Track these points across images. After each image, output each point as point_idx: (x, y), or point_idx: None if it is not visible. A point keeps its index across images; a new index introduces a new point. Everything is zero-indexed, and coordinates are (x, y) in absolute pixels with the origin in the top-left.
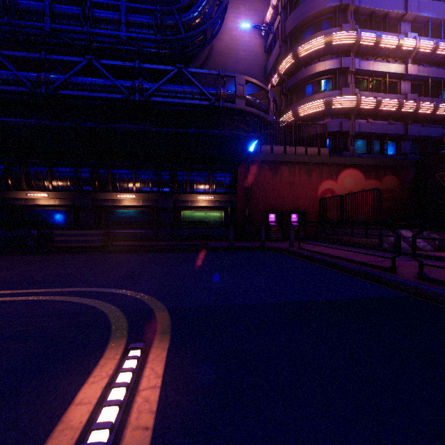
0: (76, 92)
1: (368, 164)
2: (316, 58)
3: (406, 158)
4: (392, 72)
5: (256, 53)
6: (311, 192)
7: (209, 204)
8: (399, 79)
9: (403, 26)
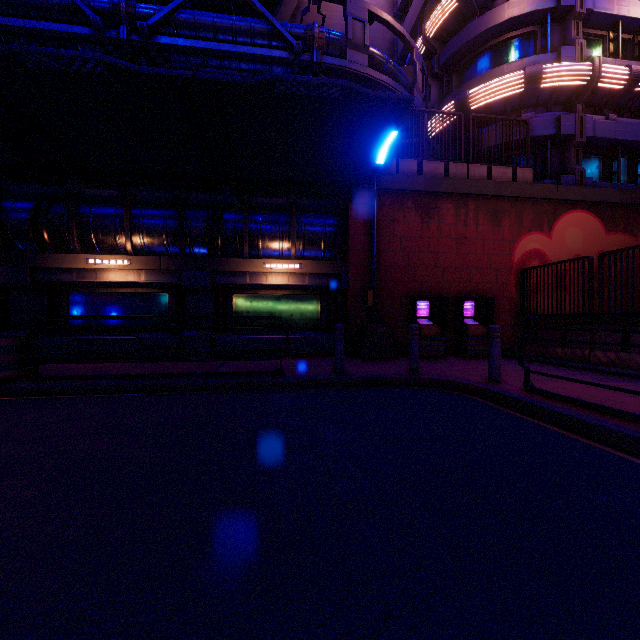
0: None
1: (613, 201)
2: None
3: None
4: None
5: None
6: (499, 258)
7: (290, 281)
8: None
9: None
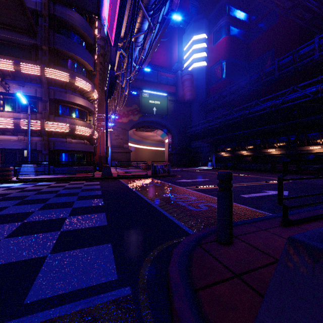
0: (286, 104)
1: None
2: None
3: None
4: None
5: None
6: None
7: None
8: None
9: None
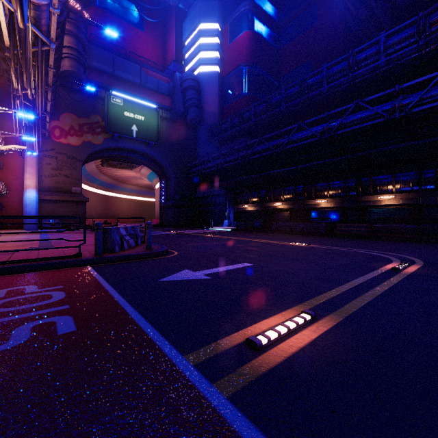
0: (346, 129)
1: None
2: None
3: None
4: None
5: None
6: None
7: None
8: None
9: None
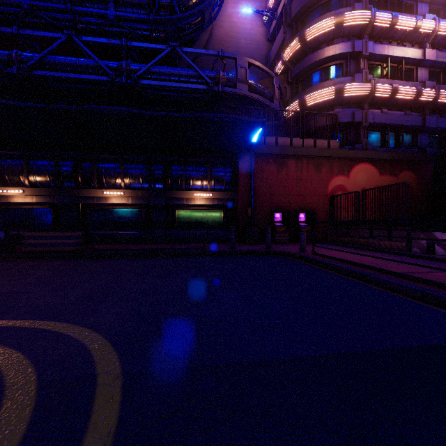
0: (54, 73)
1: (383, 158)
2: (325, 42)
3: (424, 152)
4: (409, 57)
5: (258, 42)
6: (320, 189)
7: (207, 202)
8: (416, 66)
9: (420, 8)
